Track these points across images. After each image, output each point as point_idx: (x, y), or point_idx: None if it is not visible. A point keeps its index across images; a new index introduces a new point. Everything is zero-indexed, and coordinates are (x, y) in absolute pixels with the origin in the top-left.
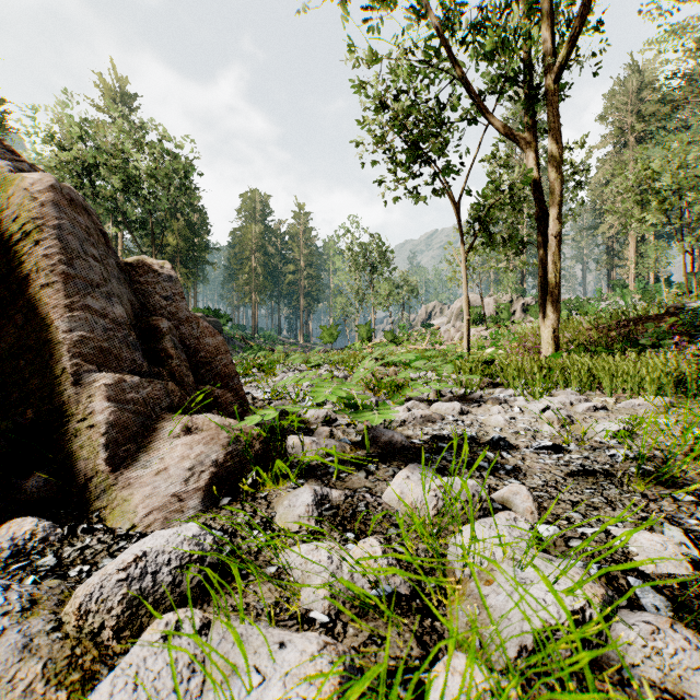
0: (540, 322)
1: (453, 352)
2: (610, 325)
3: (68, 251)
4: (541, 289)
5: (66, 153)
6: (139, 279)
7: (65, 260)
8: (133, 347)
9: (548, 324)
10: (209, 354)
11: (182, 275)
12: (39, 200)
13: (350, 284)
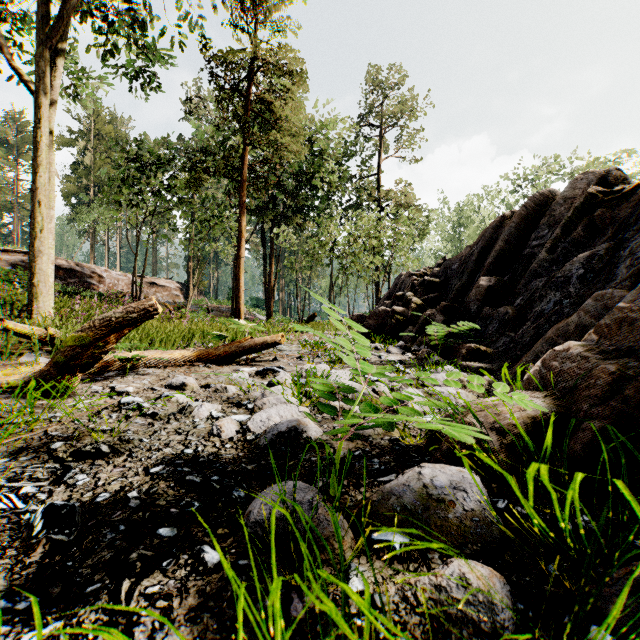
0: None
1: None
2: None
3: None
4: None
5: None
6: None
7: None
8: None
9: None
10: None
11: None
12: None
13: None
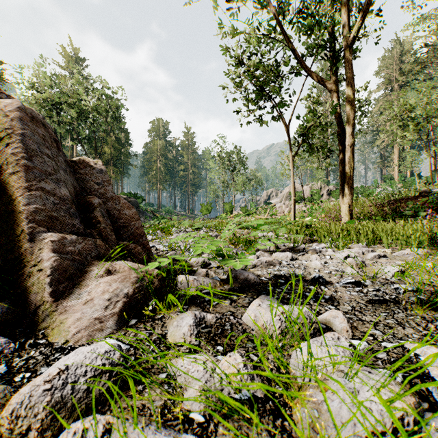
0: (340, 200)
1: (284, 220)
2: (384, 203)
3: (29, 150)
4: (341, 179)
5: (40, 95)
6: (80, 171)
7: (26, 157)
8: (74, 215)
9: (345, 202)
10: (126, 221)
11: (113, 171)
12: (10, 117)
13: (219, 178)
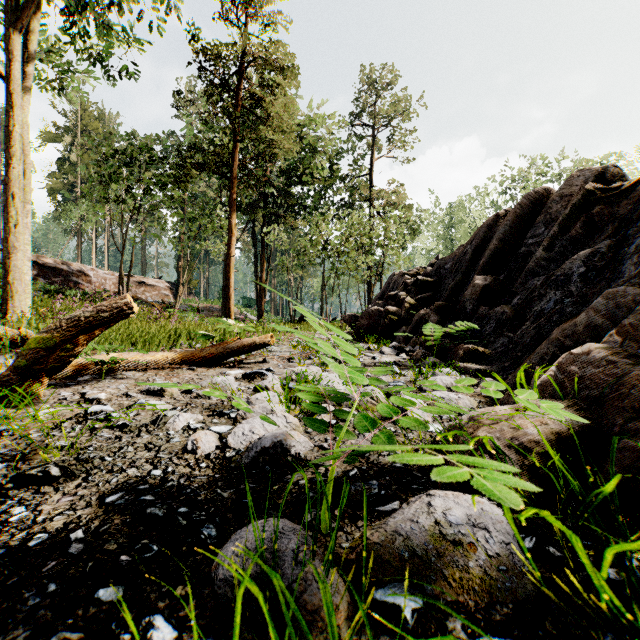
0: None
1: None
2: None
3: None
4: None
5: None
6: None
7: None
8: None
9: None
10: None
11: None
12: None
13: None
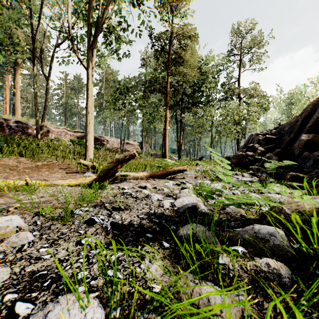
0: None
1: None
2: None
3: None
4: None
5: None
6: None
7: None
8: None
9: None
10: None
11: None
12: None
13: None
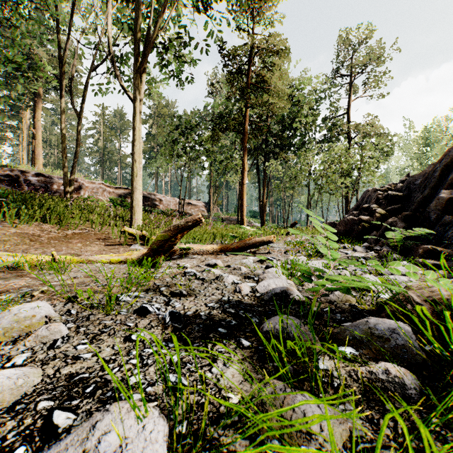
0: None
1: None
2: None
3: None
4: None
5: None
6: None
7: None
8: None
9: None
10: None
11: None
12: None
13: None
